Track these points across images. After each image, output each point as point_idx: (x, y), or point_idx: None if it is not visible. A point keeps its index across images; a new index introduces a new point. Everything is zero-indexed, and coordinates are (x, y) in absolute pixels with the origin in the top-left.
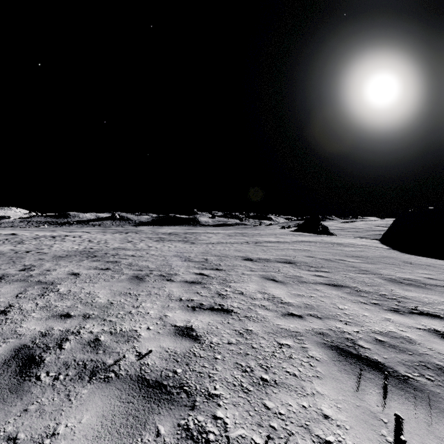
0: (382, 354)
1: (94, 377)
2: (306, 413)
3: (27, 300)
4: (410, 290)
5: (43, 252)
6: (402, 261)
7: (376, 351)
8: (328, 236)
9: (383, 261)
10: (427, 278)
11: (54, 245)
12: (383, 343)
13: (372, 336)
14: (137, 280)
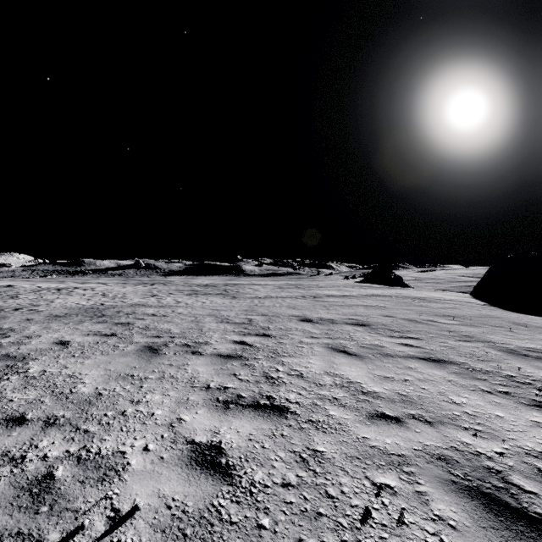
0: None
1: None
2: None
3: None
4: None
5: (37, 309)
6: (511, 323)
7: None
8: (405, 289)
9: (487, 323)
10: None
11: (56, 300)
12: None
13: (529, 464)
14: (149, 353)
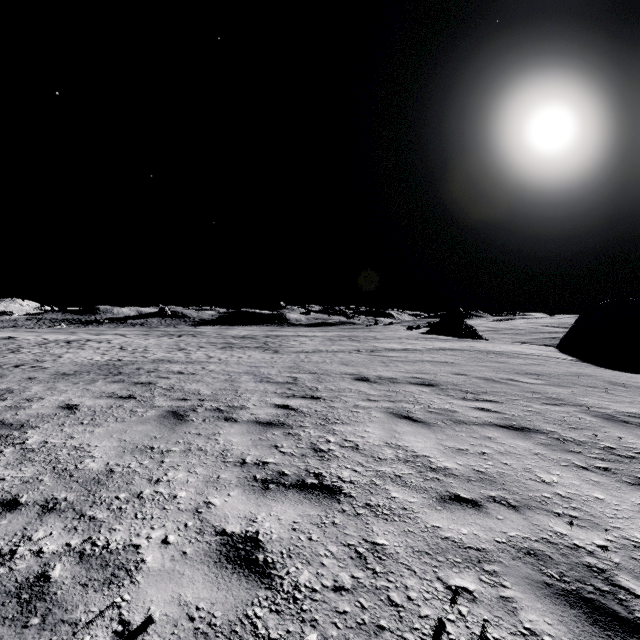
0: None
1: None
2: None
3: None
4: None
5: (41, 366)
6: (607, 382)
7: None
8: (479, 341)
9: (578, 382)
10: None
11: (65, 354)
12: None
13: (639, 560)
14: (173, 420)
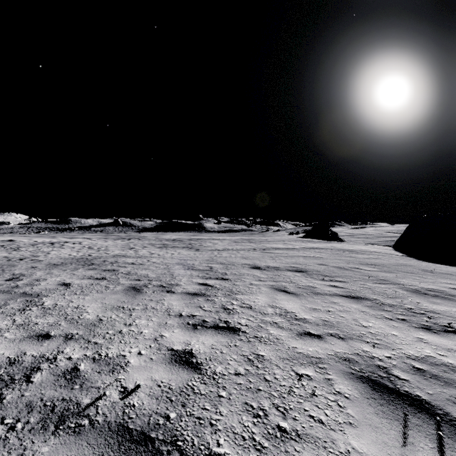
0: (425, 388)
1: (62, 425)
2: None
3: (4, 316)
4: (437, 303)
5: (38, 259)
6: (421, 270)
7: (416, 384)
8: (339, 243)
9: (401, 270)
10: (452, 289)
11: (51, 252)
12: (423, 372)
13: (407, 363)
14: (134, 292)
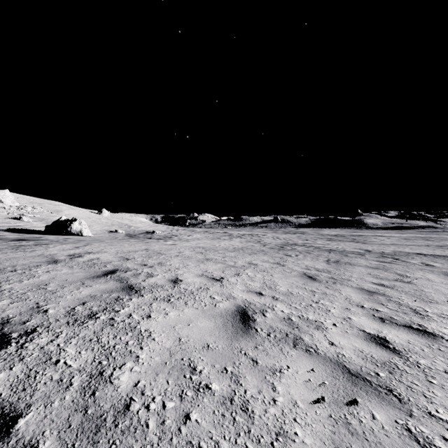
0: None
1: (355, 265)
2: (422, 274)
3: (307, 254)
4: None
5: (266, 242)
6: None
7: None
8: None
9: None
10: None
11: (262, 239)
12: None
13: None
14: (344, 254)
